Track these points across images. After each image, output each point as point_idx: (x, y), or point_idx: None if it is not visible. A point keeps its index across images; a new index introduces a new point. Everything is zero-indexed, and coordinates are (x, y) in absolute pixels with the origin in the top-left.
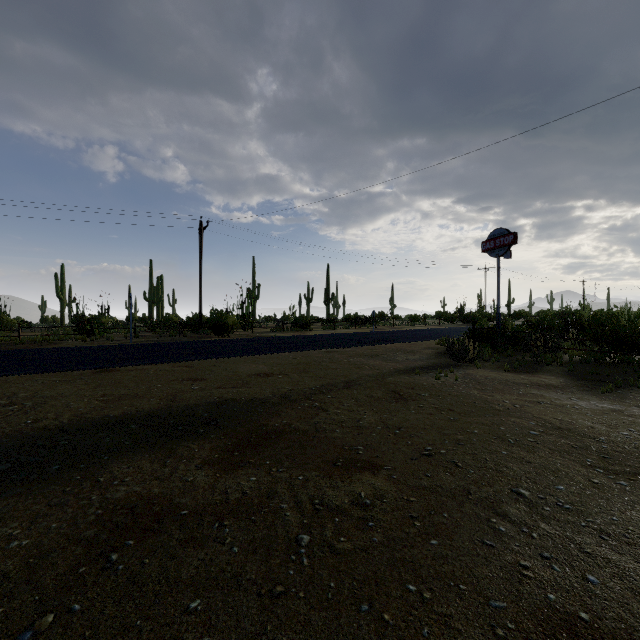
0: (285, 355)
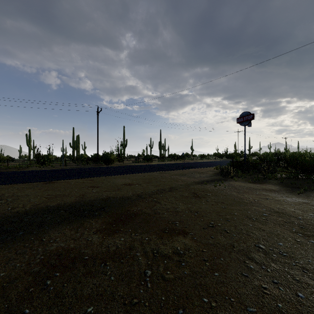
0: (139, 174)
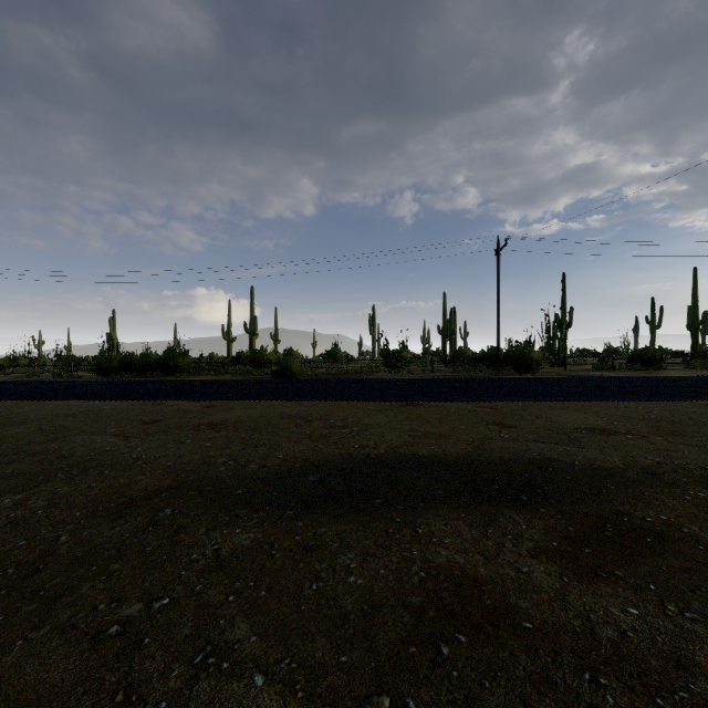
0: (627, 405)
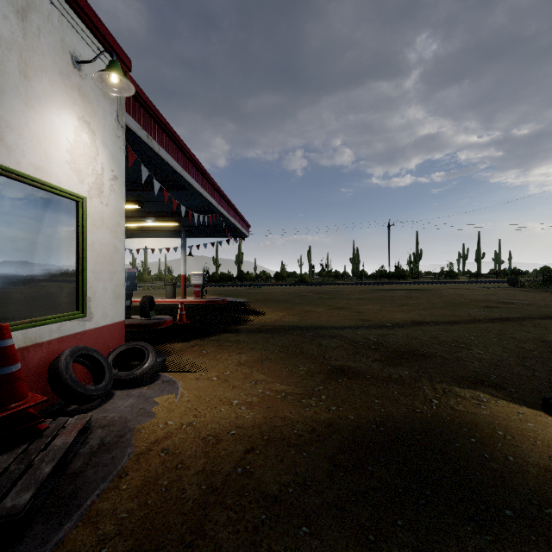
0: (436, 285)
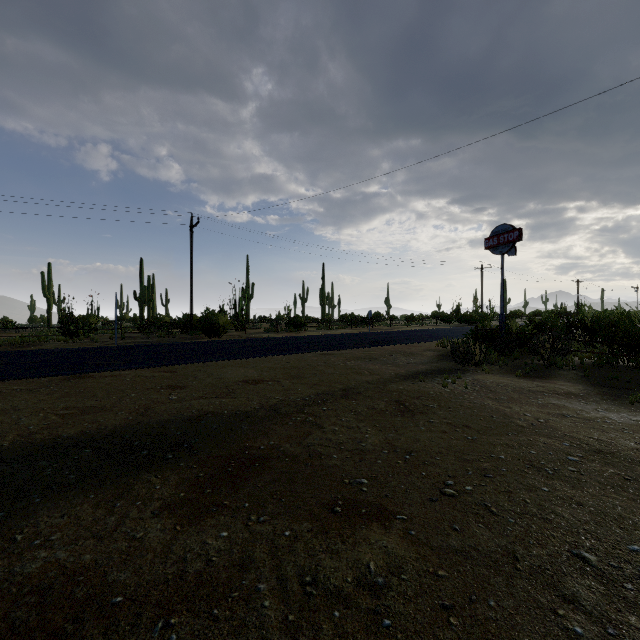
0: (277, 358)
